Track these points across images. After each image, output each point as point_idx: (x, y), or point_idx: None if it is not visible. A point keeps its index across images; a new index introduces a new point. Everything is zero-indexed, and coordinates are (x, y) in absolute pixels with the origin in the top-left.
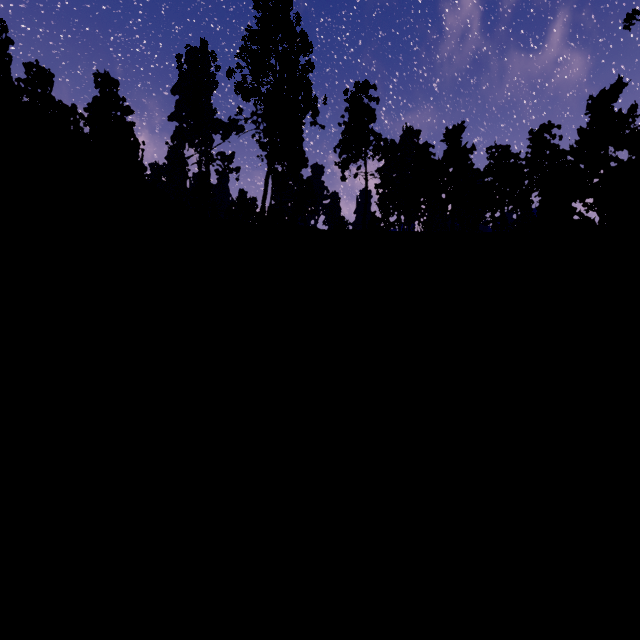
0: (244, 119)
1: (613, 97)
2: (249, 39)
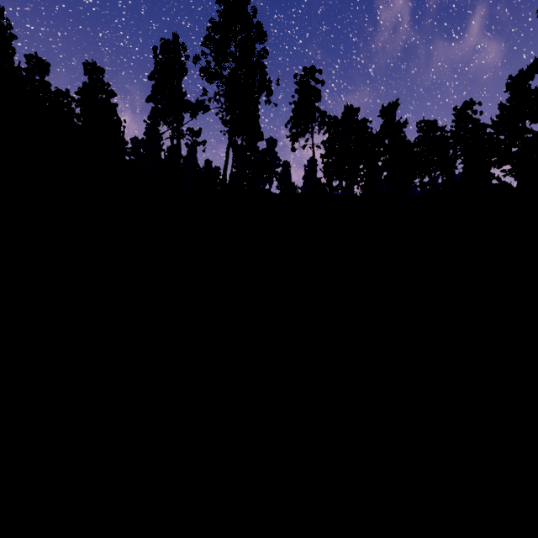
0: (208, 99)
1: (530, 76)
2: (212, 30)
